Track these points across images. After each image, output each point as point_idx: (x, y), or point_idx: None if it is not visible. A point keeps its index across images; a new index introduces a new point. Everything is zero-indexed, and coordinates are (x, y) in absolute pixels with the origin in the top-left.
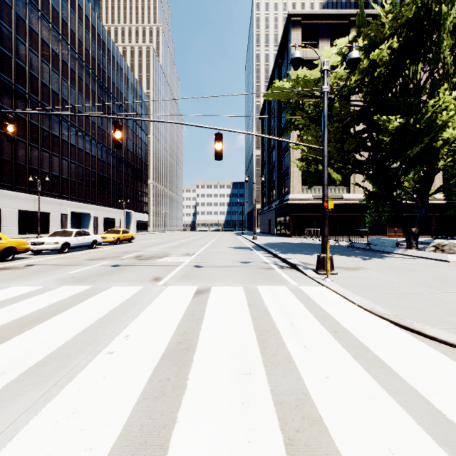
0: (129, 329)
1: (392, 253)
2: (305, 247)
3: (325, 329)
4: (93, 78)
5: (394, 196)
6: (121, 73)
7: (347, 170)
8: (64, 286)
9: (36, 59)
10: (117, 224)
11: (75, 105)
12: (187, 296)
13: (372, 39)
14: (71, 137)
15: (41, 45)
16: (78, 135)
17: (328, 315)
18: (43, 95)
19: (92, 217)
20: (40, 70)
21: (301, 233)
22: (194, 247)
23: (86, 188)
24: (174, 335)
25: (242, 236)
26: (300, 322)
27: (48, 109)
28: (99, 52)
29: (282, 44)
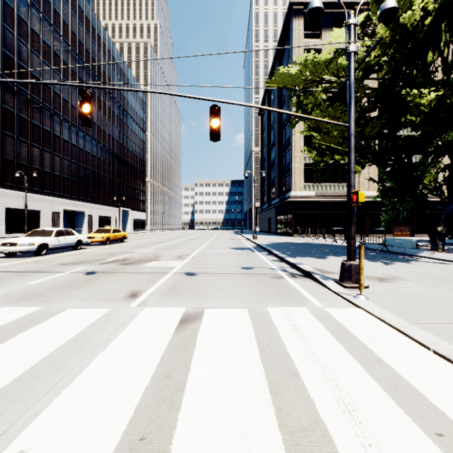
0: (36, 426)
1: (415, 256)
2: (312, 248)
3: (416, 426)
4: (88, 72)
5: (416, 190)
6: (117, 68)
7: (366, 159)
8: (2, 307)
9: (26, 49)
10: (113, 223)
11: (68, 99)
12: (167, 328)
13: (399, 1)
14: (64, 133)
15: (31, 36)
16: (71, 131)
17: (399, 377)
18: (33, 88)
19: (86, 215)
20: (29, 61)
21: (303, 232)
22: (189, 248)
23: (80, 185)
24: (120, 447)
25: (241, 235)
26: (359, 401)
27: (39, 102)
28: (94, 45)
29: (283, 35)
